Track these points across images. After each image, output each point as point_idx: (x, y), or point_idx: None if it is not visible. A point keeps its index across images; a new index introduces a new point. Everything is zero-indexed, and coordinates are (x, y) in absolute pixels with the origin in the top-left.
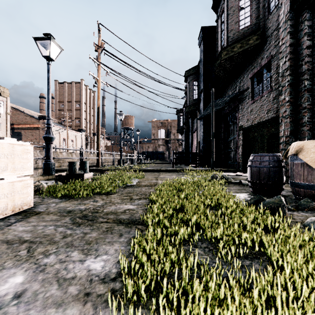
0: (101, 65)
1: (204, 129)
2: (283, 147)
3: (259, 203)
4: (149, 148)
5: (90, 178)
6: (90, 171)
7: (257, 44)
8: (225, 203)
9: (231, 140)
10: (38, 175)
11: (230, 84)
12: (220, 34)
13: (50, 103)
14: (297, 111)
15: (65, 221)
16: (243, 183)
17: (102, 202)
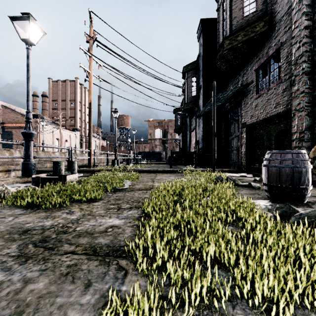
0: (93, 58)
1: (203, 127)
2: (297, 145)
3: (289, 214)
4: (145, 148)
5: (75, 180)
6: (80, 172)
7: (264, 31)
8: (249, 217)
9: (232, 138)
10: (15, 177)
11: (231, 79)
12: (222, 23)
13: (30, 94)
14: (313, 104)
15: (7, 252)
16: (254, 186)
17: (78, 214)
